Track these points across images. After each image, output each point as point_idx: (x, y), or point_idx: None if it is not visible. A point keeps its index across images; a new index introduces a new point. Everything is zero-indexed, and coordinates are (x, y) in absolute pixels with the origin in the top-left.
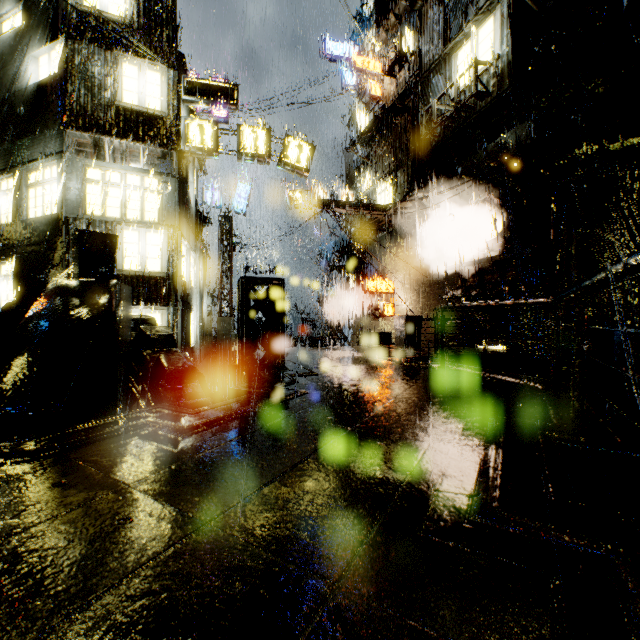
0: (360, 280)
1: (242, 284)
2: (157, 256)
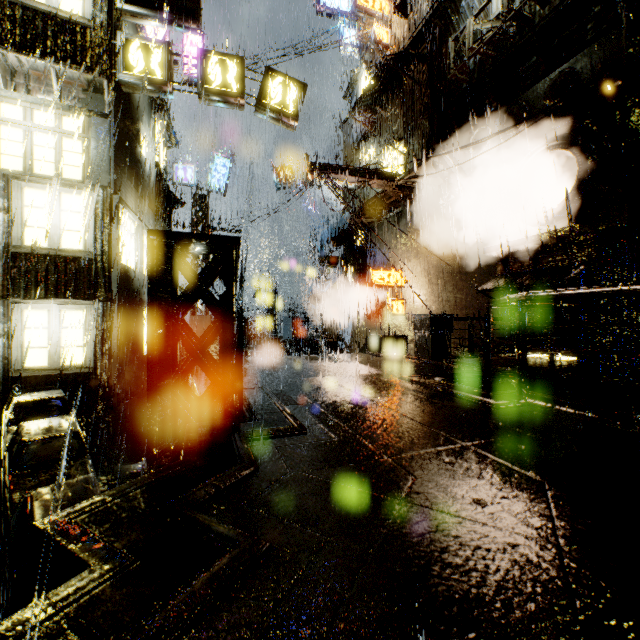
0: (361, 273)
1: (150, 246)
2: (78, 228)
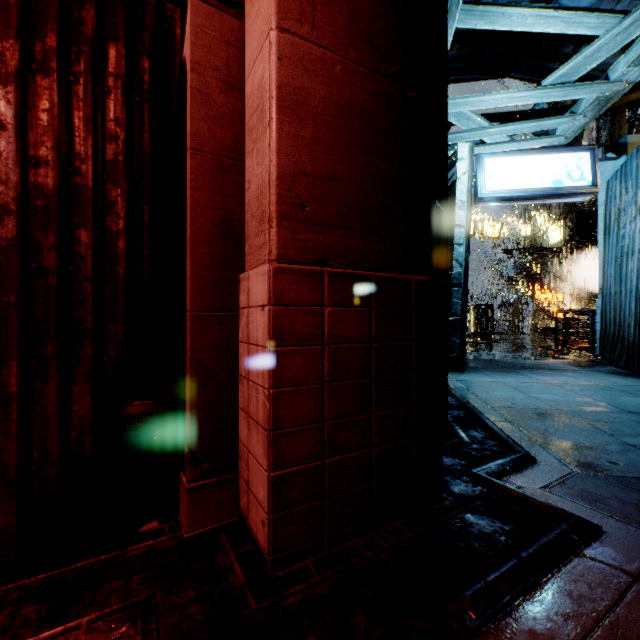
0: (536, 291)
1: (477, 307)
2: None
